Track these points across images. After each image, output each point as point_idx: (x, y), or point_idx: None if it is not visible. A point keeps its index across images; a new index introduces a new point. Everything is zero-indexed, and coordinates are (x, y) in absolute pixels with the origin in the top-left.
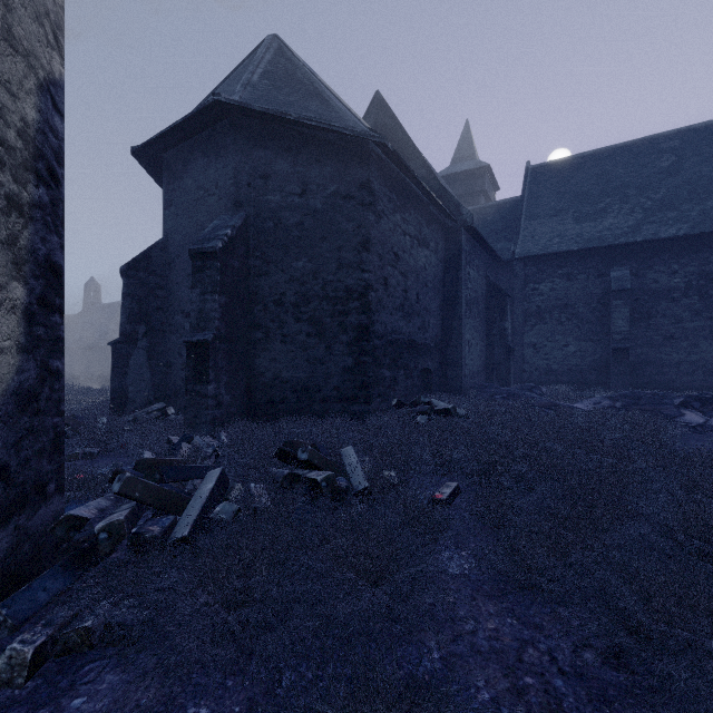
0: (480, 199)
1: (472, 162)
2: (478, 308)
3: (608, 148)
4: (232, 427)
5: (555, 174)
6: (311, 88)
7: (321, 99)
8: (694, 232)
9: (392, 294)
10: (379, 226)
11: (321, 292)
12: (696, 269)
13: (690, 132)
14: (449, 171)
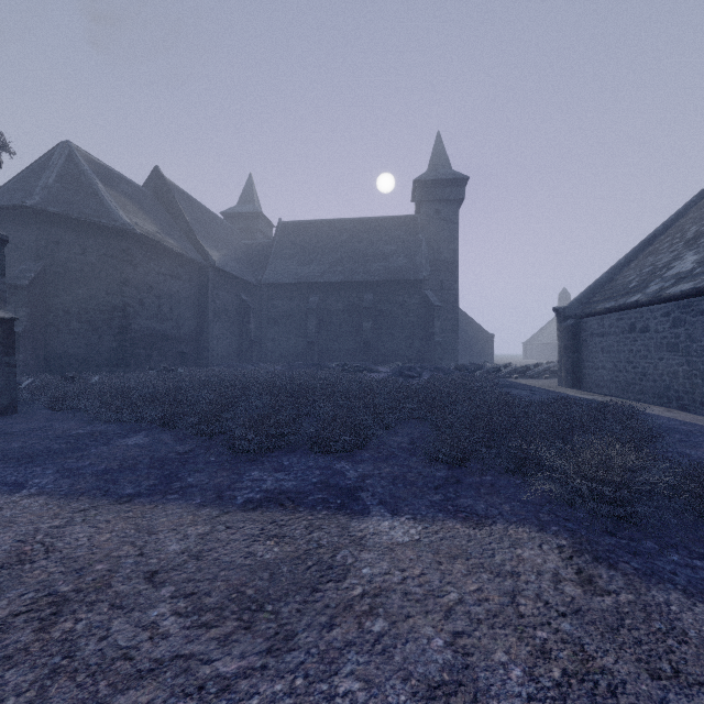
0: (257, 235)
1: (252, 206)
2: (229, 315)
3: (323, 221)
4: (35, 377)
5: (294, 231)
6: (91, 190)
7: (97, 199)
8: (344, 280)
9: (148, 308)
10: (136, 272)
11: (96, 307)
12: (347, 300)
13: (358, 221)
14: (235, 209)
